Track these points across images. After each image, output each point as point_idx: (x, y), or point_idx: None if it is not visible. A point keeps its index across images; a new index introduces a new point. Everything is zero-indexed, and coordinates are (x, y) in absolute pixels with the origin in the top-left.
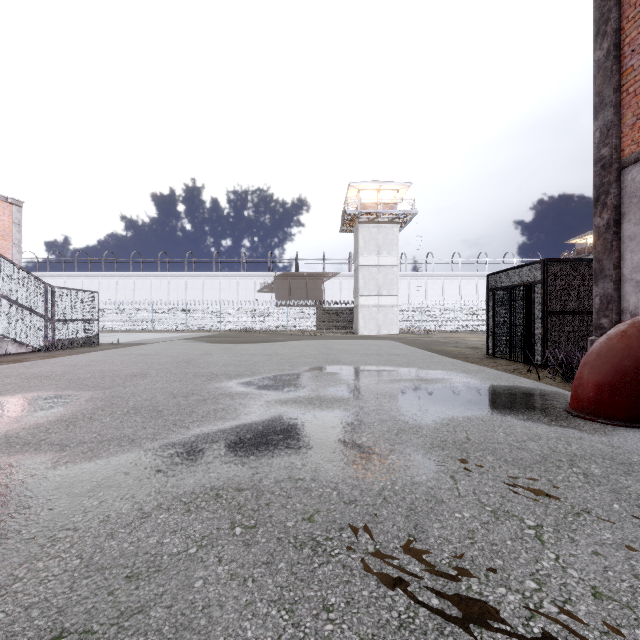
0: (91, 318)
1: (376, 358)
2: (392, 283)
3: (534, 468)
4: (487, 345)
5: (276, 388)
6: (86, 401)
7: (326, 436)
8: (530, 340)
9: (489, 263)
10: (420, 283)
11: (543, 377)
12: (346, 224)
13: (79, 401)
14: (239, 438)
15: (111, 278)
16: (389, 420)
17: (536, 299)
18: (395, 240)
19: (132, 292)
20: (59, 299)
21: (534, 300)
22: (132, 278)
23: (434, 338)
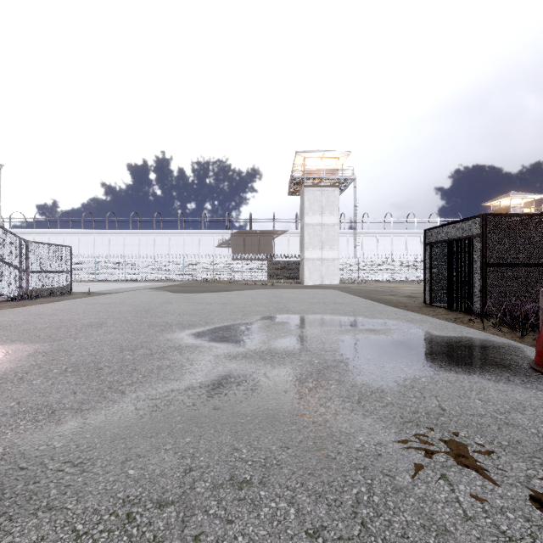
0: (64, 270)
1: (323, 307)
2: (333, 239)
3: (542, 459)
4: (424, 294)
5: (227, 340)
6: (28, 356)
7: (278, 405)
8: (468, 290)
9: (416, 222)
10: (357, 239)
11: (486, 327)
12: (293, 188)
13: (20, 356)
14: (178, 408)
15: (89, 235)
16: (347, 381)
17: (474, 252)
18: (336, 202)
19: (107, 247)
20: (33, 252)
21: (472, 253)
22: (107, 235)
23: (371, 287)
